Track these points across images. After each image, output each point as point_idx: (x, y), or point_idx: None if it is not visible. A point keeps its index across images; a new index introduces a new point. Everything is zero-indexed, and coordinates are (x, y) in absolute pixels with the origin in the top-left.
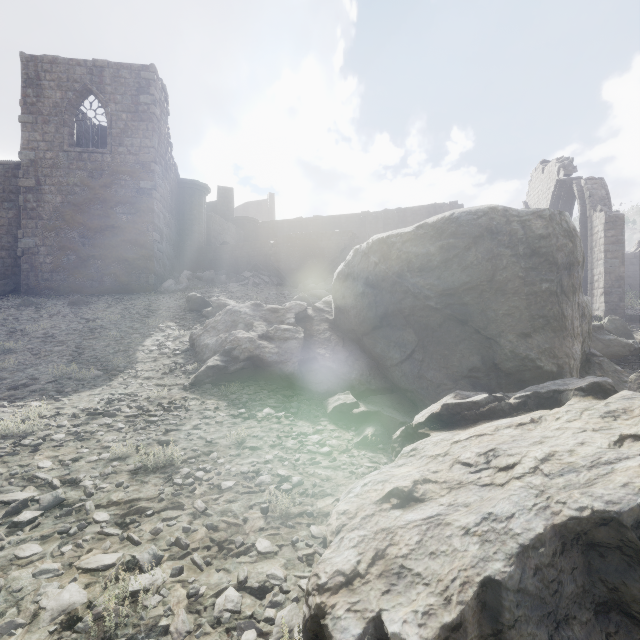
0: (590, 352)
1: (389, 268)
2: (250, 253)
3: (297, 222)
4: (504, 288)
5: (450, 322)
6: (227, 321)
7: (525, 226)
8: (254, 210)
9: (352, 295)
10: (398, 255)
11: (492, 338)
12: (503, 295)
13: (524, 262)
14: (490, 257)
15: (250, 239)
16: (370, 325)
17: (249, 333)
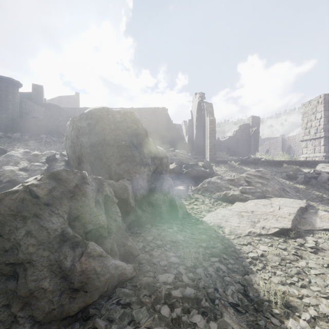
0: (162, 172)
1: (74, 133)
2: (47, 124)
3: (84, 109)
4: (109, 143)
5: (97, 159)
6: (4, 161)
7: (113, 116)
8: (66, 101)
9: (68, 147)
10: (75, 127)
11: (110, 166)
12: (109, 146)
13: (114, 132)
14: (102, 129)
15: (54, 116)
16: (77, 162)
17: (13, 167)
